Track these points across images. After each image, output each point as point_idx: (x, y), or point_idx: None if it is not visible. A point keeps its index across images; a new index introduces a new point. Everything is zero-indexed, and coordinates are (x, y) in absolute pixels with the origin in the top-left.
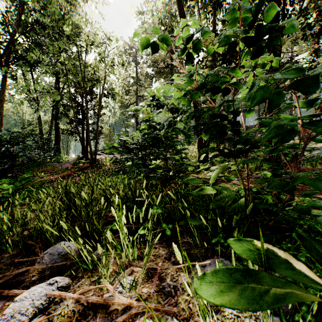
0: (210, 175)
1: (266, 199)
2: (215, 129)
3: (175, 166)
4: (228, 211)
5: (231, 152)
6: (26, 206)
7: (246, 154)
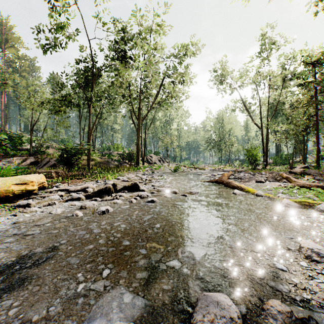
0: None
1: None
2: None
3: None
4: None
5: None
6: None
7: None
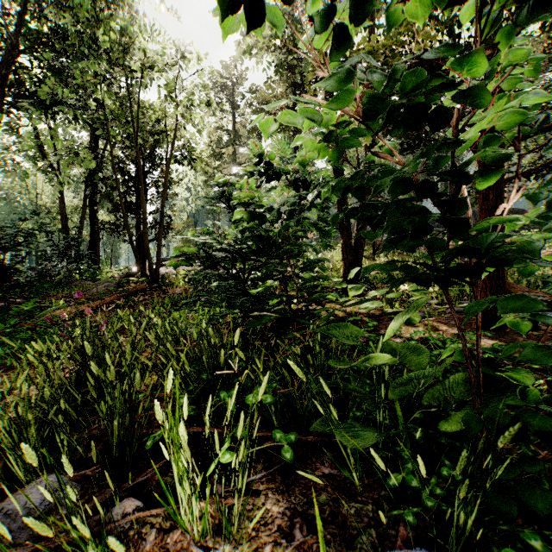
0: (366, 307)
1: (521, 387)
2: (405, 217)
3: (302, 291)
4: (421, 403)
5: (434, 272)
6: (11, 370)
7: (474, 279)
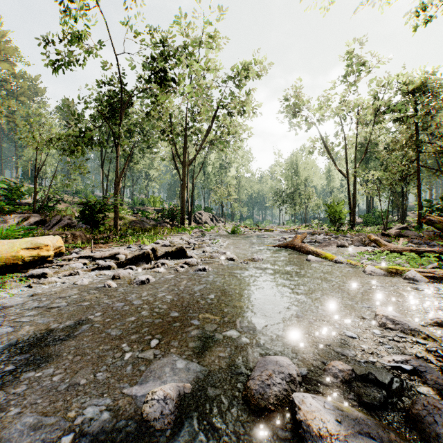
0: None
1: None
2: None
3: None
4: None
5: None
6: None
7: None
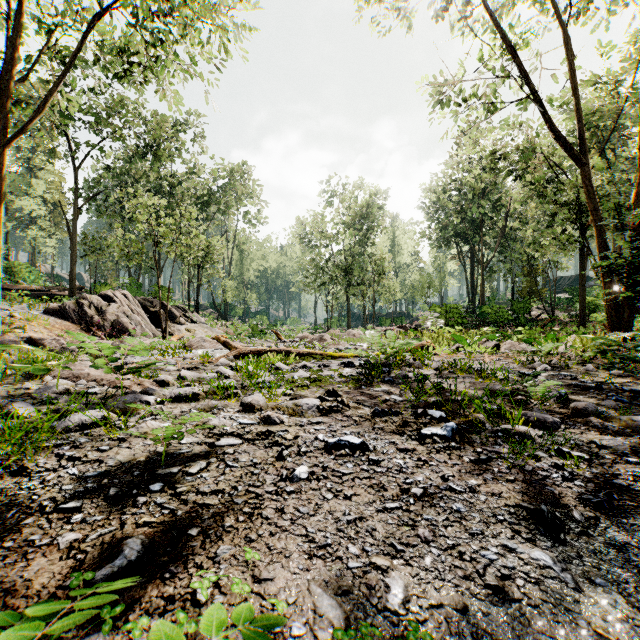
0: None
1: None
2: None
3: None
4: None
5: None
6: None
7: None
